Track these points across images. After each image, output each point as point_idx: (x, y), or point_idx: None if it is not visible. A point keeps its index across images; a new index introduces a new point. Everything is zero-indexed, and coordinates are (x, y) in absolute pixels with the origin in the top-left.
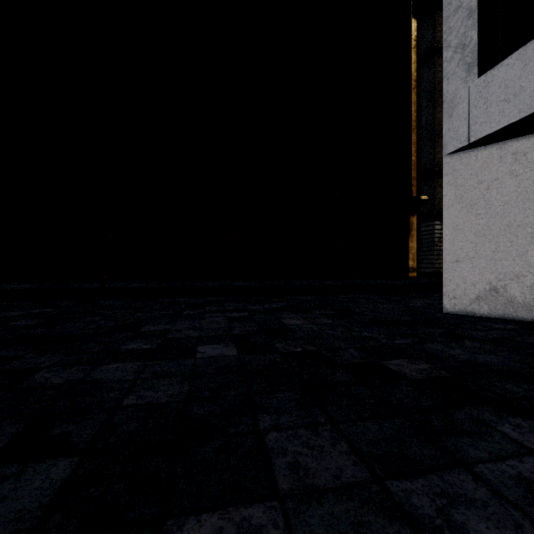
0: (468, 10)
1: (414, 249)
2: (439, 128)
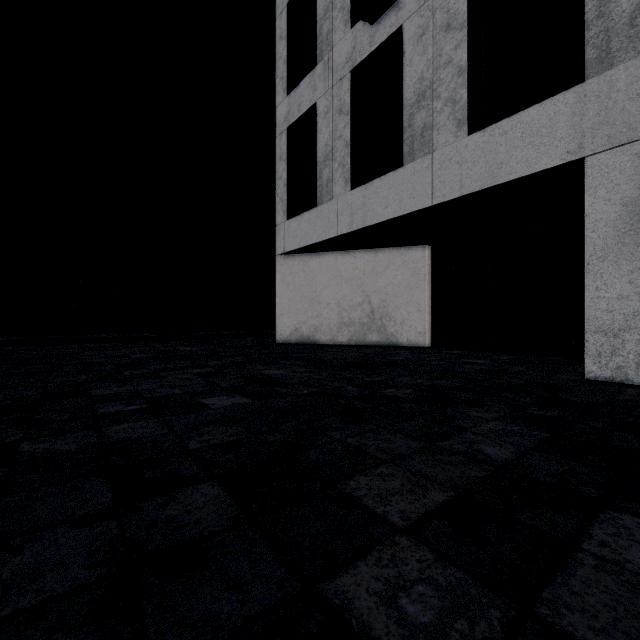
0: (284, 182)
1: None
2: None
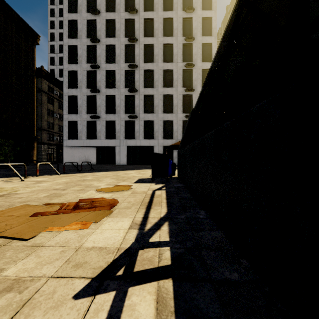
0: (67, 131)
1: (35, 154)
2: (43, 116)
